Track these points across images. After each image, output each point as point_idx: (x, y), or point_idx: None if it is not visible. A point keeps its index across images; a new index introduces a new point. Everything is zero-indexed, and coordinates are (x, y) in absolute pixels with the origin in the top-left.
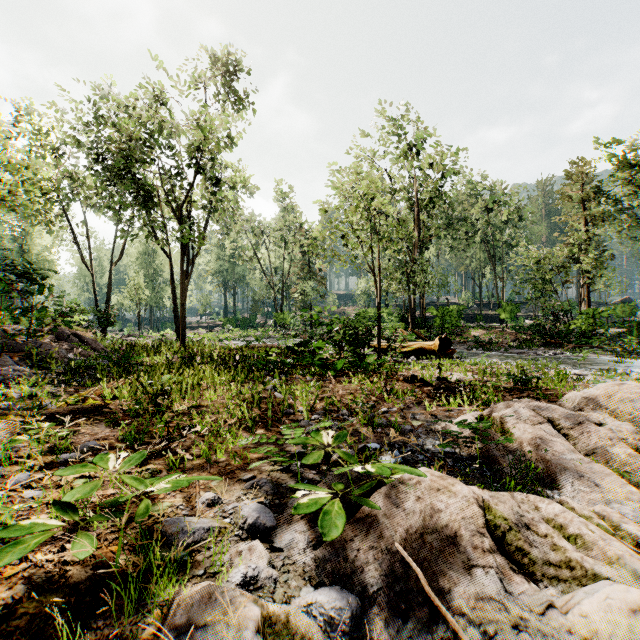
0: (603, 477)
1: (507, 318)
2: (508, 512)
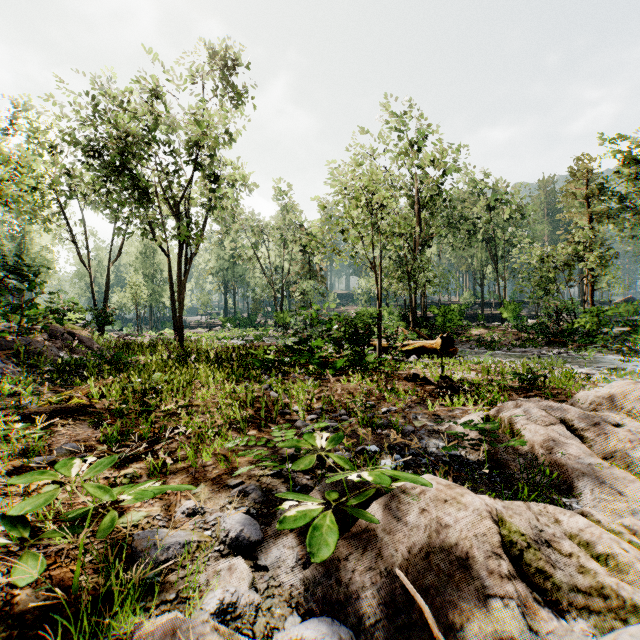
0: (626, 484)
1: (509, 317)
2: (525, 526)
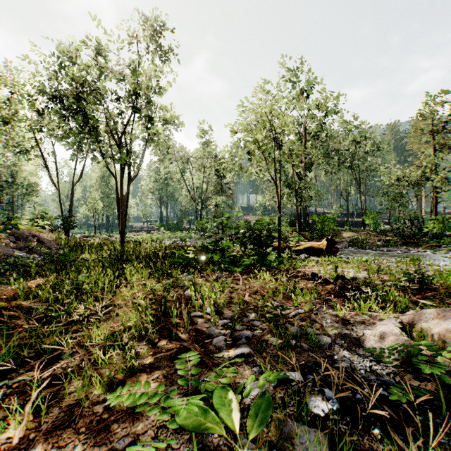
0: None
1: (370, 223)
2: None
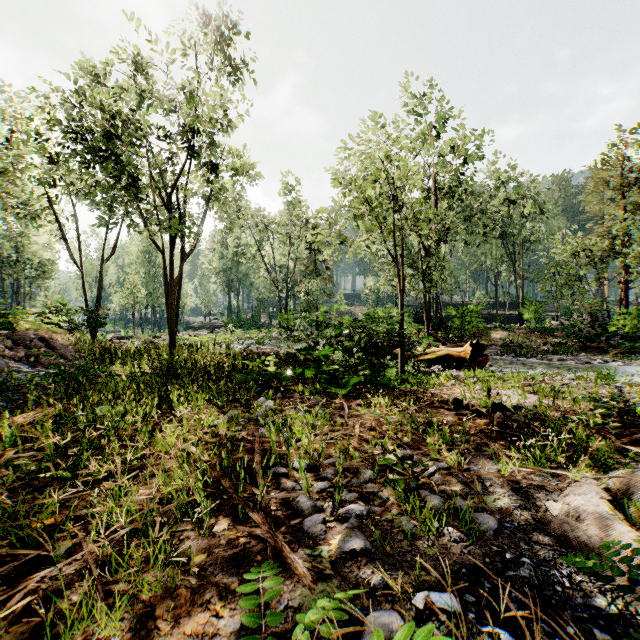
0: None
1: (531, 318)
2: None
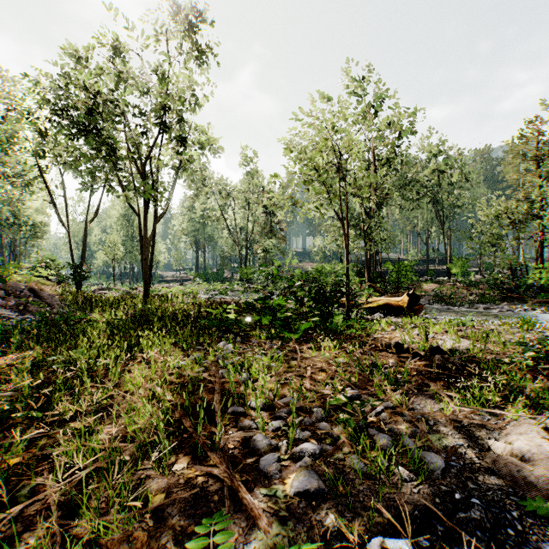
0: None
1: (458, 273)
2: None
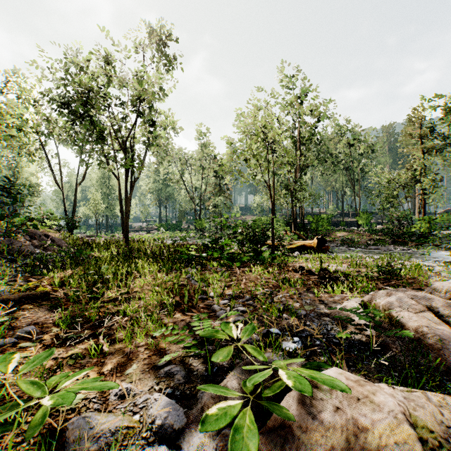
0: None
1: (363, 223)
2: (430, 421)
